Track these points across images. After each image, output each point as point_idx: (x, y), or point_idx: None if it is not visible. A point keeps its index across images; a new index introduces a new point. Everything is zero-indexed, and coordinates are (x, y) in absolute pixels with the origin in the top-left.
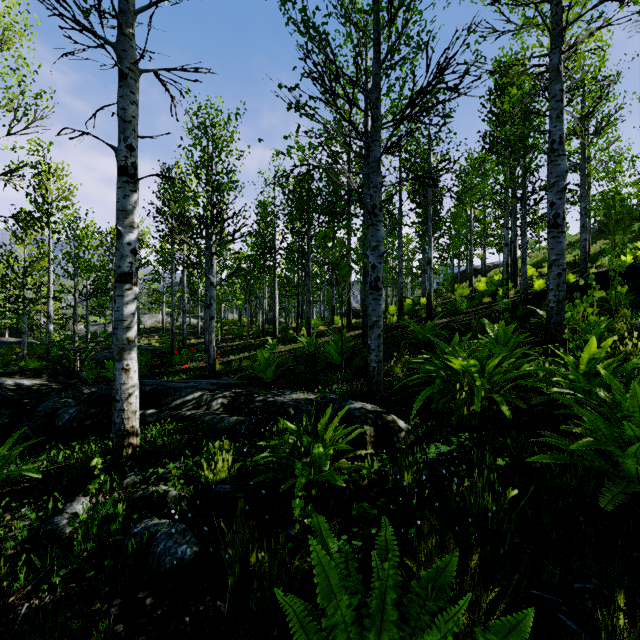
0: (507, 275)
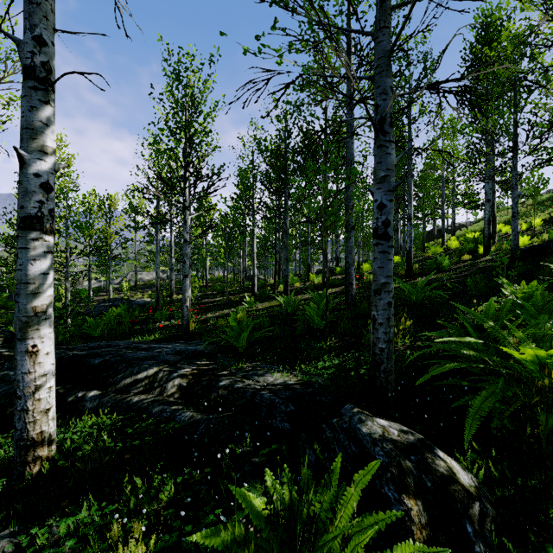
0: (489, 232)
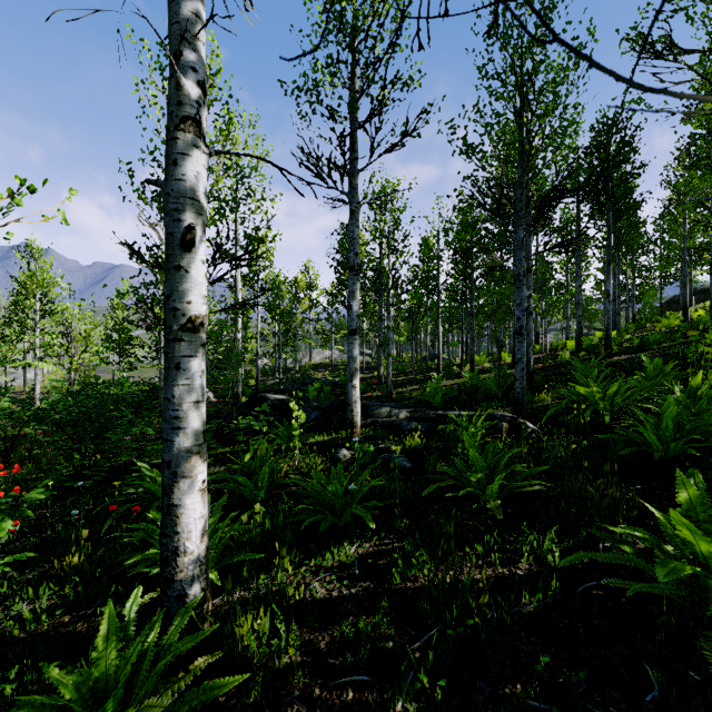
0: None
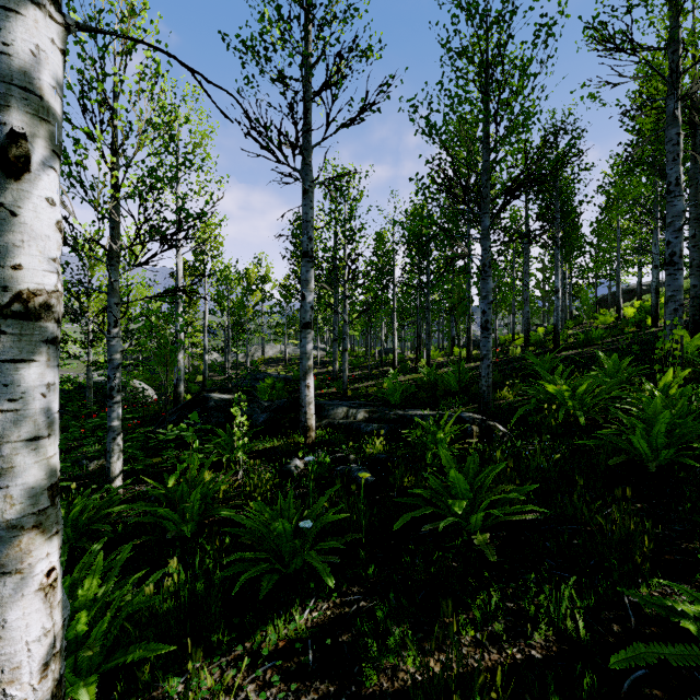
0: (656, 301)
